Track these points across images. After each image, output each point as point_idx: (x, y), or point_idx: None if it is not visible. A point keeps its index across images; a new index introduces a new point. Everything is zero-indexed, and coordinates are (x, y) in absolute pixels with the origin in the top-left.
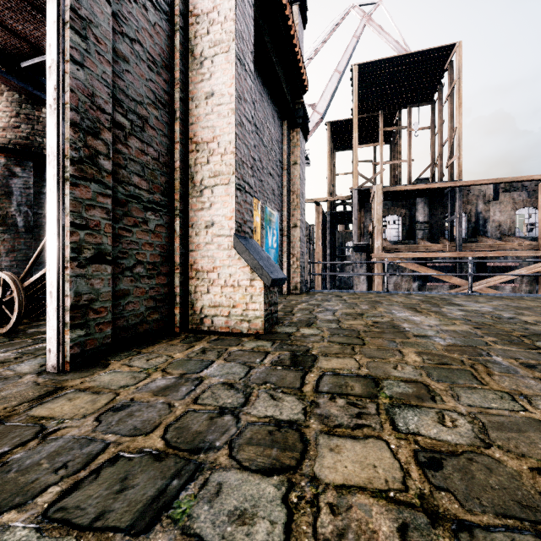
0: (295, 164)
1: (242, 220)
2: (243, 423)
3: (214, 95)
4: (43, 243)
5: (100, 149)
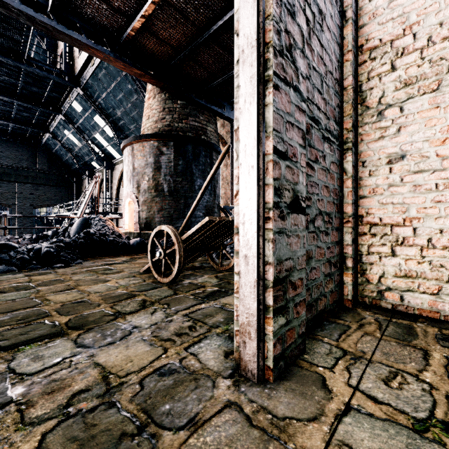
0: None
1: None
2: None
3: None
4: (199, 195)
5: (296, 39)
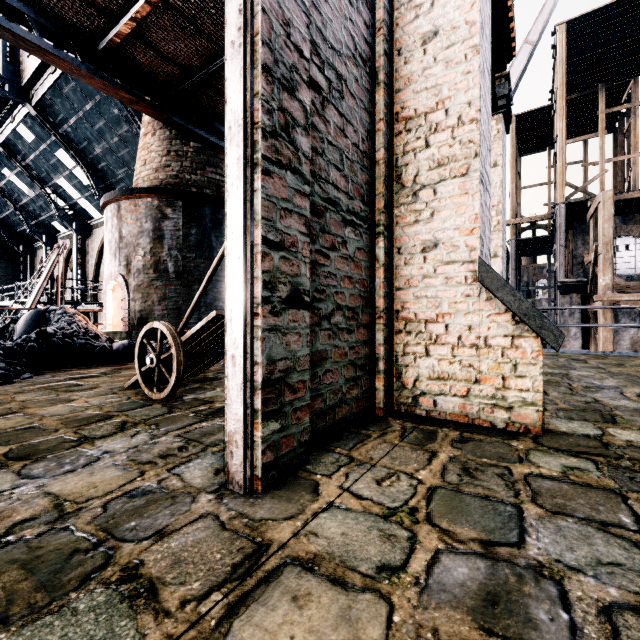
0: (494, 166)
1: (483, 235)
2: None
3: (438, 35)
4: (204, 283)
5: (297, 116)
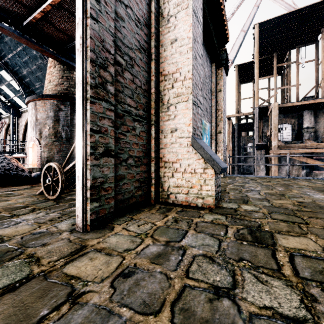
0: (220, 91)
1: (196, 126)
2: (245, 313)
3: (177, 40)
4: (74, 145)
5: (107, 78)
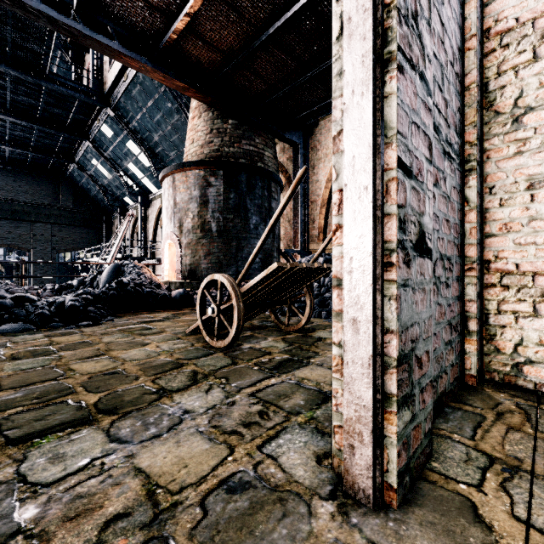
0: None
1: None
2: None
3: None
4: (264, 235)
5: (422, 5)
